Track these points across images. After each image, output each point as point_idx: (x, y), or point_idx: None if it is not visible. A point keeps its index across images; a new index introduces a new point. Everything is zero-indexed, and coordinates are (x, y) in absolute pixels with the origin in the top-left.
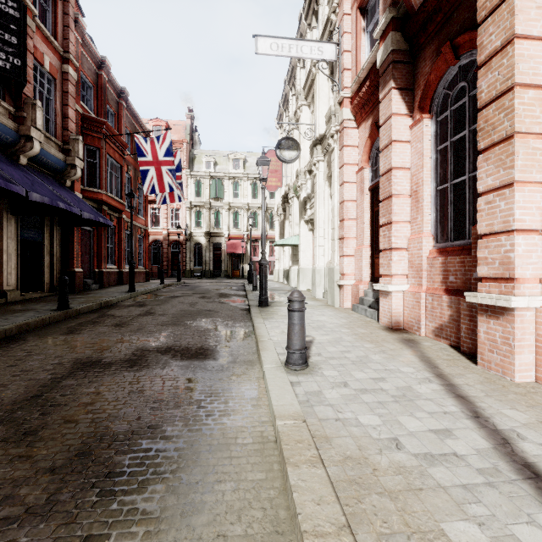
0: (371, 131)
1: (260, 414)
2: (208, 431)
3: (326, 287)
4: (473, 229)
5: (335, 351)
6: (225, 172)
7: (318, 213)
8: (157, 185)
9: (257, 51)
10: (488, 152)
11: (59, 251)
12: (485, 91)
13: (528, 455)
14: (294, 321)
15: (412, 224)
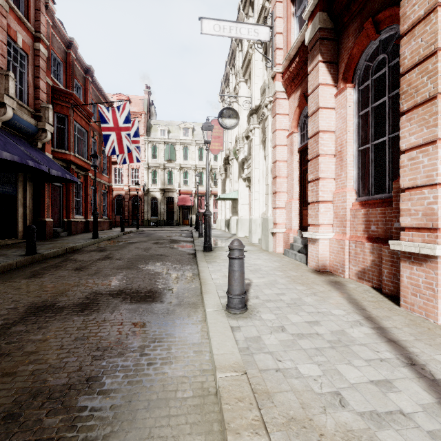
0: (300, 101)
1: (201, 361)
2: (148, 383)
3: (261, 234)
4: (394, 184)
5: (271, 294)
6: (177, 138)
7: (254, 172)
8: (117, 147)
9: (202, 31)
10: (411, 112)
11: (32, 203)
12: (408, 57)
13: None
14: (234, 268)
15: (337, 180)
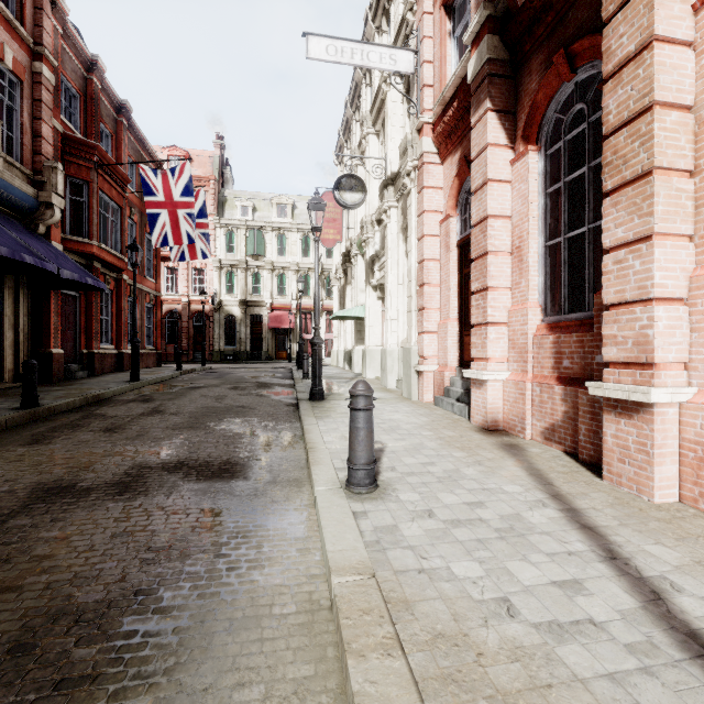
0: (459, 168)
1: (309, 563)
2: (229, 596)
3: (400, 374)
4: (596, 298)
5: (415, 464)
6: (267, 221)
7: (390, 276)
8: (171, 234)
9: (308, 54)
10: (617, 193)
11: (28, 324)
12: (614, 113)
13: (691, 617)
14: (358, 424)
15: (514, 291)
